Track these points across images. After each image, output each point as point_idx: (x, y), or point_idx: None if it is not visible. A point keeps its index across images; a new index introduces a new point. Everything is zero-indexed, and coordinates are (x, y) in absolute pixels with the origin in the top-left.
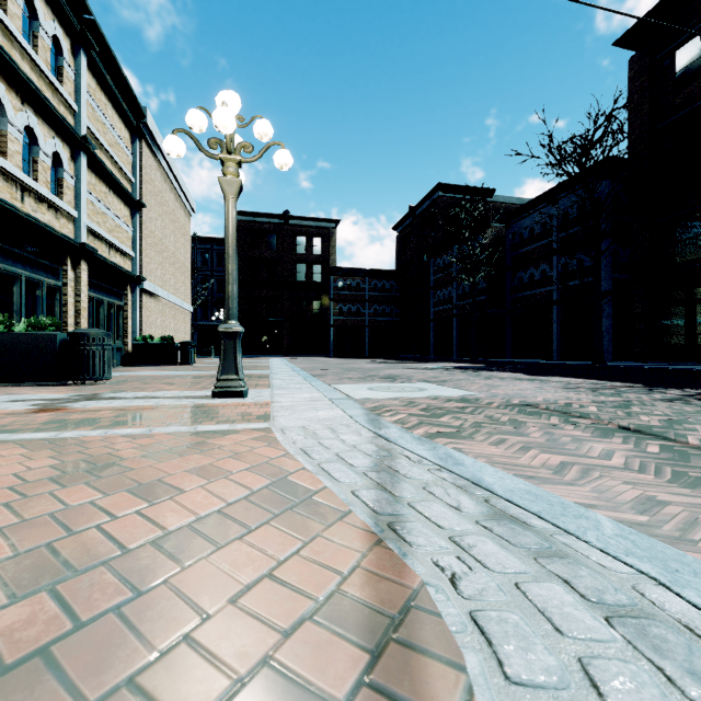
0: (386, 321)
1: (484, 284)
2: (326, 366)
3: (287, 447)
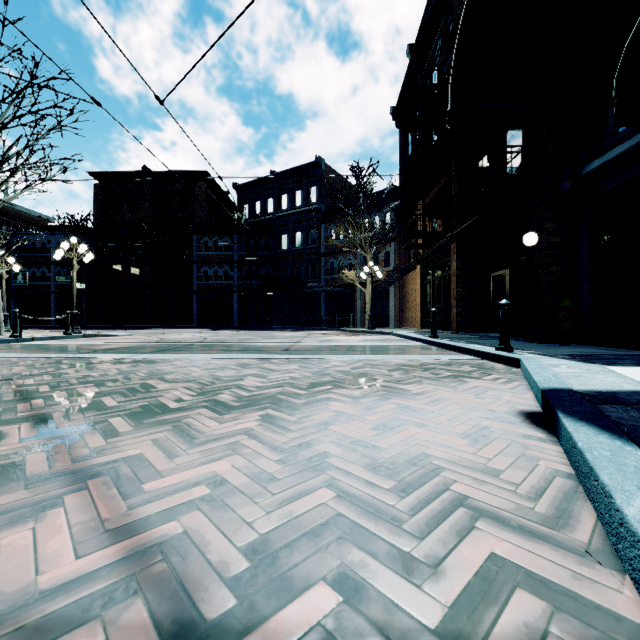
0: None
1: None
2: None
3: None
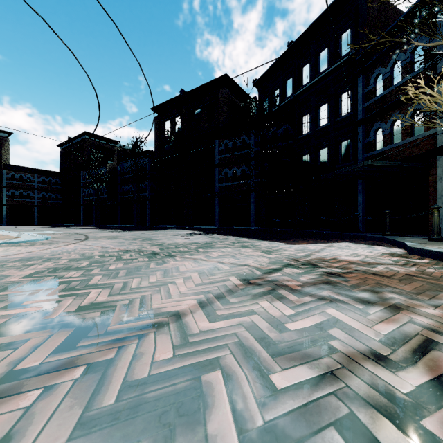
0: (52, 203)
1: (106, 189)
2: (3, 229)
3: (2, 234)
